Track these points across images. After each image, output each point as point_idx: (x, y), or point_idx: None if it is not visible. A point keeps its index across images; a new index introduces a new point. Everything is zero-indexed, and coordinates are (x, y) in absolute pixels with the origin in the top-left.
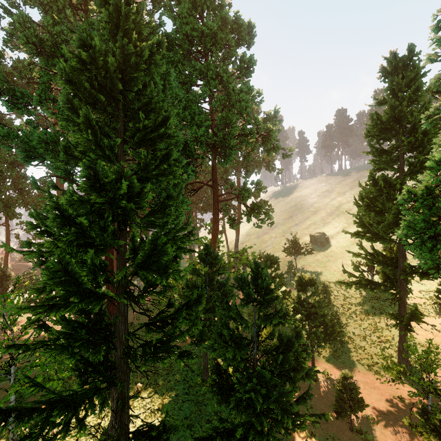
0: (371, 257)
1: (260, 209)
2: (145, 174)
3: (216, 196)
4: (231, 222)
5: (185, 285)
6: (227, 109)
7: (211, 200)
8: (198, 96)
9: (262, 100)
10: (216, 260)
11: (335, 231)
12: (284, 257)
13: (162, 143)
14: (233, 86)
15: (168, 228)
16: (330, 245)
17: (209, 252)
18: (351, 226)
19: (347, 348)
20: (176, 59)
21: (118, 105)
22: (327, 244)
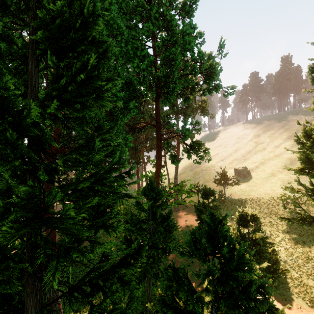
0: (312, 193)
1: (199, 146)
2: (58, 92)
3: (159, 135)
4: (172, 158)
5: (130, 218)
6: (170, 45)
7: (155, 141)
8: (141, 33)
9: (203, 42)
10: (159, 196)
11: (254, 166)
12: (213, 186)
13: (82, 47)
14: (176, 25)
15: (101, 166)
16: (251, 177)
17: (152, 187)
18: (267, 161)
19: (283, 278)
20: (121, 1)
21: (27, 3)
22: (249, 176)
